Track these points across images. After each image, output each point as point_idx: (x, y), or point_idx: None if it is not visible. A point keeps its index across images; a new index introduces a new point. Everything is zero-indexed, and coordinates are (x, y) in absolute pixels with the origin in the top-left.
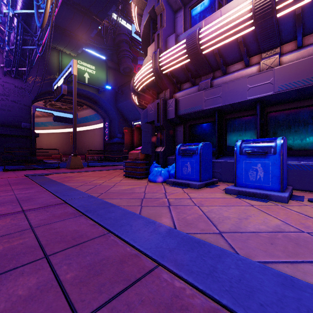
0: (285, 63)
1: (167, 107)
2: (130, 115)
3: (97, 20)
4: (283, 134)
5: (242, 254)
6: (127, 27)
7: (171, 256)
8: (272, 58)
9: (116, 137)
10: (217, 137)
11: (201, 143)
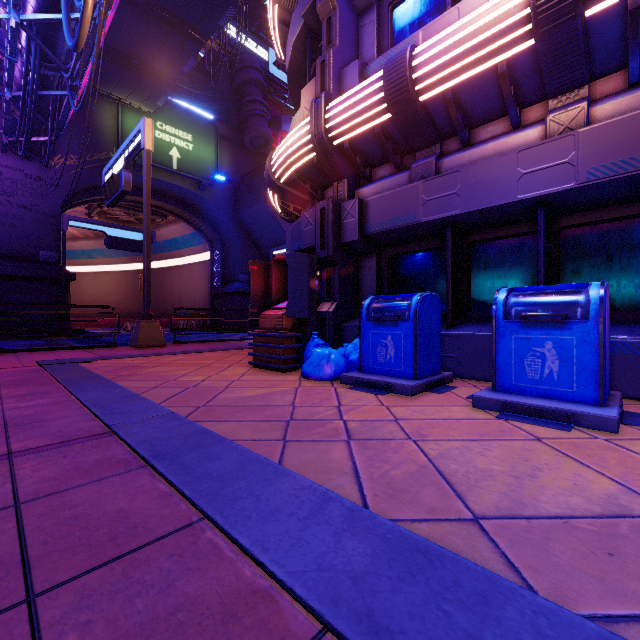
0: (601, 119)
1: (342, 217)
2: (266, 236)
3: (195, 37)
4: (596, 275)
5: (543, 588)
6: (259, 54)
7: (359, 598)
8: (573, 109)
9: (235, 280)
10: (450, 282)
11: (417, 295)
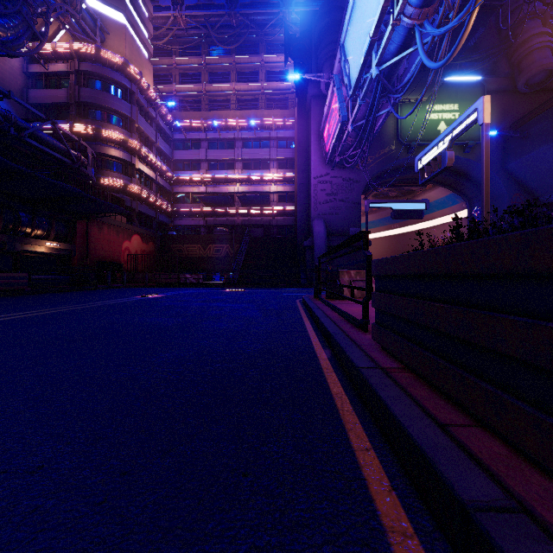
0: None
1: None
2: (547, 180)
3: (490, 5)
4: None
5: None
6: None
7: None
8: None
9: None
10: None
11: None
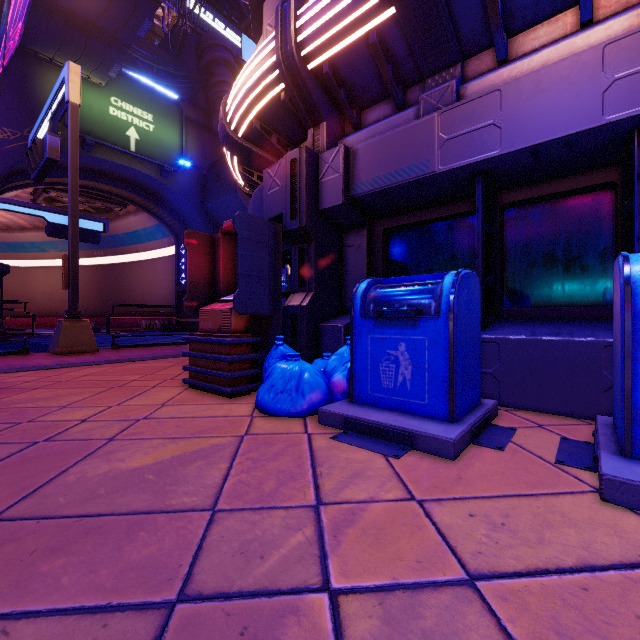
0: None
1: (321, 173)
2: None
3: None
4: None
5: None
6: (231, 39)
7: None
8: None
9: None
10: (482, 261)
11: (450, 273)
